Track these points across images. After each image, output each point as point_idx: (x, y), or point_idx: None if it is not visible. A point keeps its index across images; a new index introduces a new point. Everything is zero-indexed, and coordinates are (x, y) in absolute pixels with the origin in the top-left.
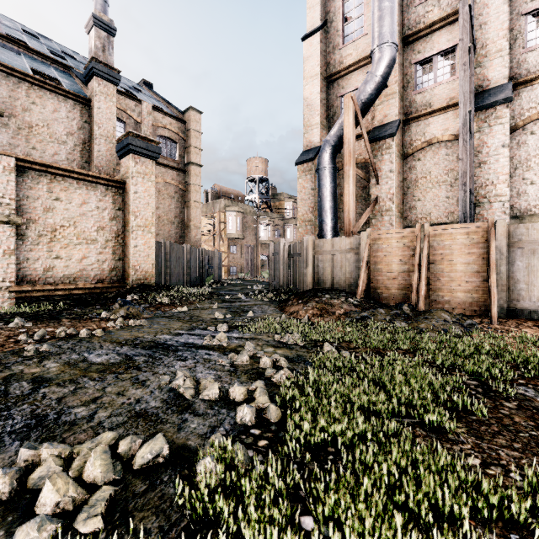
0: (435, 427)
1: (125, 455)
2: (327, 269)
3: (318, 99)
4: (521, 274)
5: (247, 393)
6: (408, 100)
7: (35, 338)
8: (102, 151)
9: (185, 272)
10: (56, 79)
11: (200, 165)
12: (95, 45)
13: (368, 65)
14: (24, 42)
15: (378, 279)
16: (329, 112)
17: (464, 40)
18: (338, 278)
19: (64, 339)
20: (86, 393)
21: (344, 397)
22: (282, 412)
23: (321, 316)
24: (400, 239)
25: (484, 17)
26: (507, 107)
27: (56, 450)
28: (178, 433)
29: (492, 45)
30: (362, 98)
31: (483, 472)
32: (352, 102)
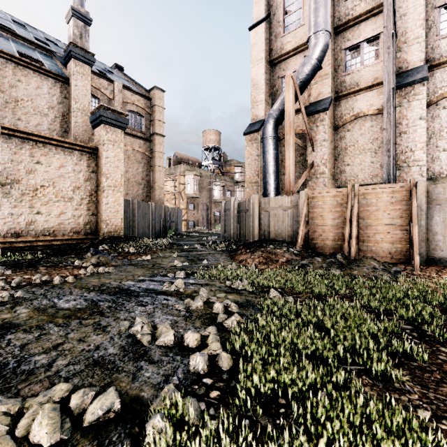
0: (380, 375)
1: (76, 409)
2: (270, 223)
3: (263, 80)
4: (439, 228)
5: (200, 339)
6: (339, 80)
7: (12, 284)
8: (78, 122)
9: (150, 225)
10: (39, 61)
11: (163, 135)
12: (74, 33)
13: (305, 50)
14: (12, 30)
15: (315, 231)
16: (272, 90)
17: (388, 27)
18: (280, 231)
19: (38, 286)
20: (49, 340)
21: (291, 344)
22: (233, 359)
23: (266, 263)
24: (333, 197)
25: (404, 9)
26: (423, 85)
27: (5, 406)
28: (132, 383)
29: (410, 33)
30: (300, 77)
31: (436, 428)
32: (292, 81)
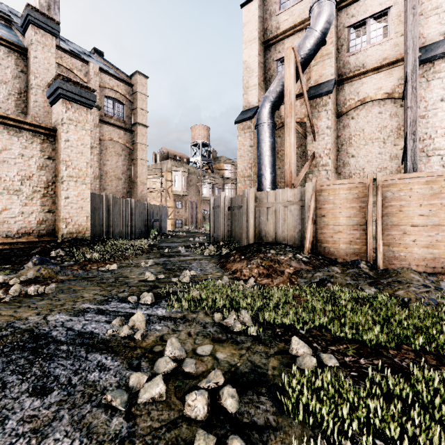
0: None
1: None
2: (269, 222)
3: (256, 62)
4: None
5: None
6: (342, 62)
7: None
8: (39, 101)
9: (129, 225)
10: None
11: (146, 126)
12: (40, 3)
13: (303, 29)
14: None
15: (324, 232)
16: (266, 75)
17: None
18: (281, 231)
19: None
20: None
21: None
22: None
23: (268, 276)
24: (349, 190)
25: None
26: None
27: None
28: None
29: (427, 3)
30: (301, 53)
31: None
32: (293, 53)
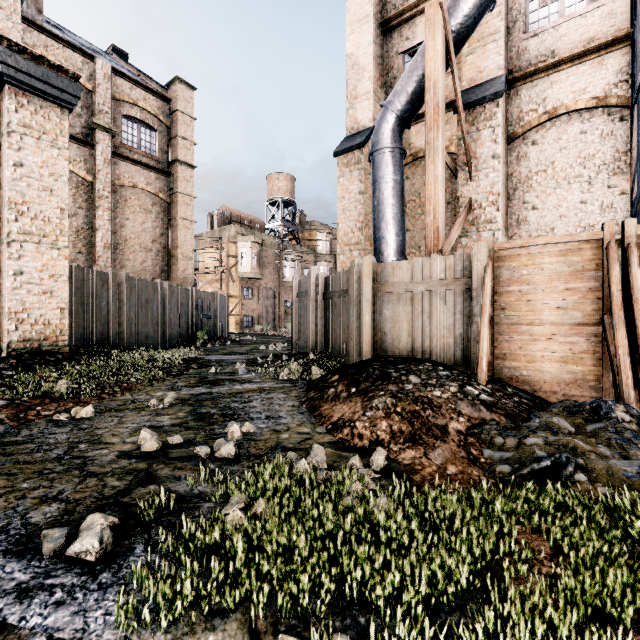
0: None
1: None
2: (400, 318)
3: (370, 54)
4: None
5: None
6: (515, 49)
7: None
8: None
9: (159, 324)
10: None
11: (191, 165)
12: None
13: None
14: None
15: (511, 339)
16: (386, 78)
17: None
18: (422, 336)
19: None
20: None
21: None
22: None
23: (413, 439)
24: (563, 256)
25: None
26: None
27: None
28: None
29: None
30: (452, 22)
31: None
32: (441, 14)
